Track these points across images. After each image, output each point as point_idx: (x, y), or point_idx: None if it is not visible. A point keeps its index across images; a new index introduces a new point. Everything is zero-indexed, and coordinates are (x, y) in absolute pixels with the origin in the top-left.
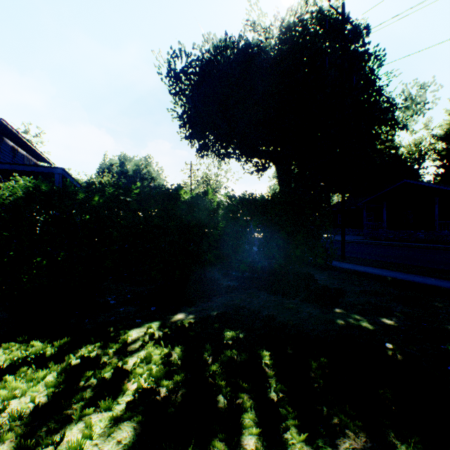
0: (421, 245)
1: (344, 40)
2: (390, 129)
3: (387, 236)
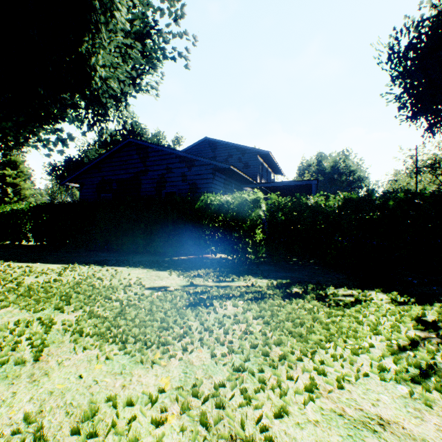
0: None
1: None
2: None
3: None
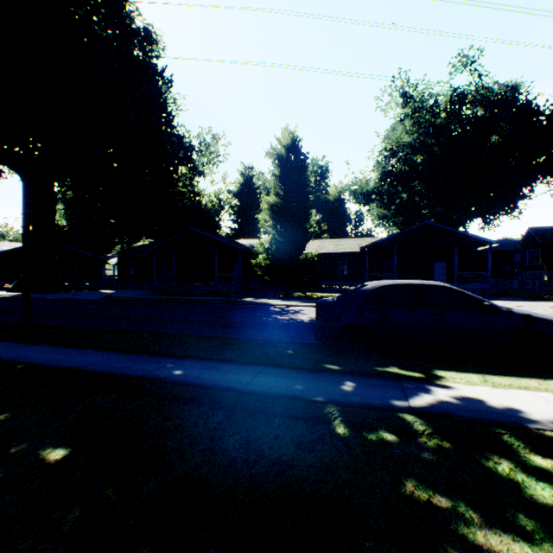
0: (194, 298)
1: None
2: (190, 171)
3: (175, 290)
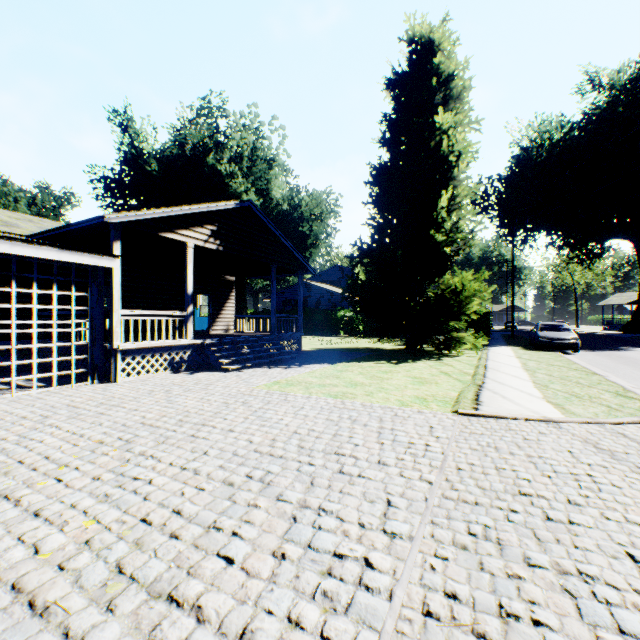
0: None
1: (512, 226)
2: None
3: None
